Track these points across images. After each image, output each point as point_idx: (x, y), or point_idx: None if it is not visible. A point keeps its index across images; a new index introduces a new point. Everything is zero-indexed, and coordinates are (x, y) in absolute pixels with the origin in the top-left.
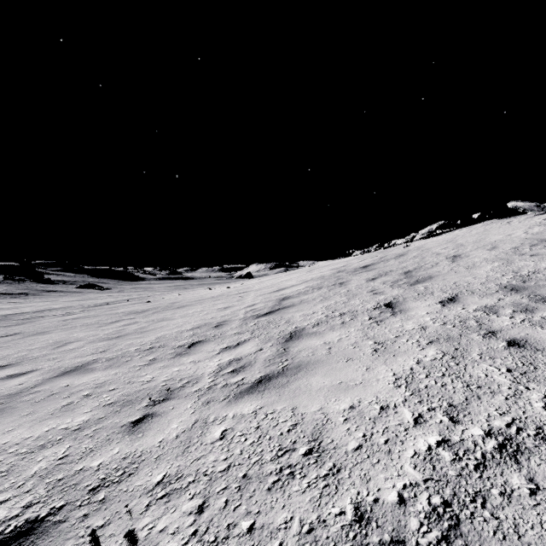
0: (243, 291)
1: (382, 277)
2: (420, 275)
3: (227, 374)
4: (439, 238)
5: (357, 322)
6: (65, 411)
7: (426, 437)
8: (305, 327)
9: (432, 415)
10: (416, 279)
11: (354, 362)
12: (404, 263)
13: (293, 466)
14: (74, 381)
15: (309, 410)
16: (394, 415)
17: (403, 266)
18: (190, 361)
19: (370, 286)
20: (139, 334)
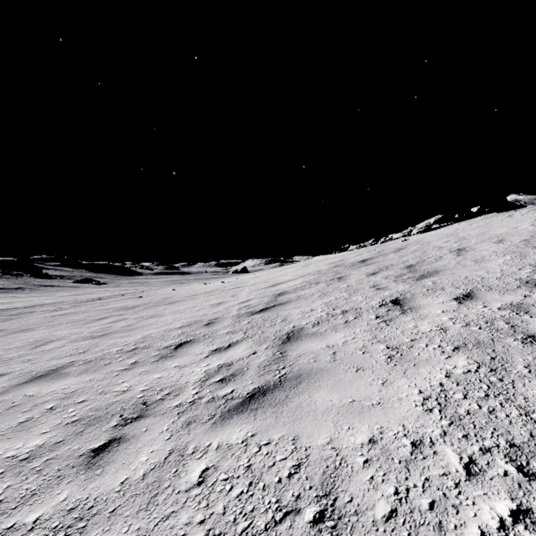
0: (238, 286)
1: (383, 272)
2: (424, 270)
3: (214, 383)
4: (438, 232)
5: (363, 321)
6: (19, 431)
7: (491, 501)
8: (304, 326)
9: (490, 460)
10: (421, 273)
11: (366, 372)
12: (405, 257)
13: None
14: (42, 390)
15: (315, 443)
16: (433, 457)
17: (404, 260)
18: (175, 365)
19: (372, 281)
20: (125, 333)
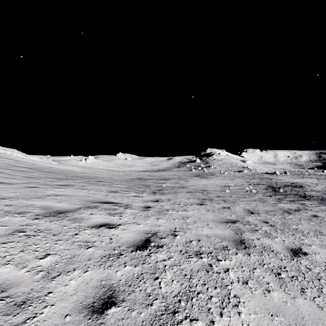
0: None
1: None
2: None
3: None
4: None
5: None
6: None
7: None
8: None
9: None
10: None
11: None
12: None
13: (34, 231)
14: None
15: None
16: None
17: None
18: None
19: None
20: None
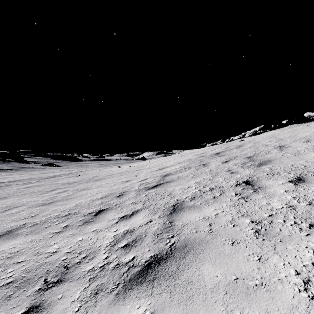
0: (139, 169)
1: (232, 160)
2: (260, 159)
3: (120, 249)
4: (262, 135)
5: (226, 197)
6: None
7: None
8: (184, 200)
9: None
10: (259, 162)
11: (240, 246)
12: (244, 151)
13: None
14: None
15: None
16: None
17: (244, 153)
18: (93, 229)
19: (226, 167)
20: (64, 201)
